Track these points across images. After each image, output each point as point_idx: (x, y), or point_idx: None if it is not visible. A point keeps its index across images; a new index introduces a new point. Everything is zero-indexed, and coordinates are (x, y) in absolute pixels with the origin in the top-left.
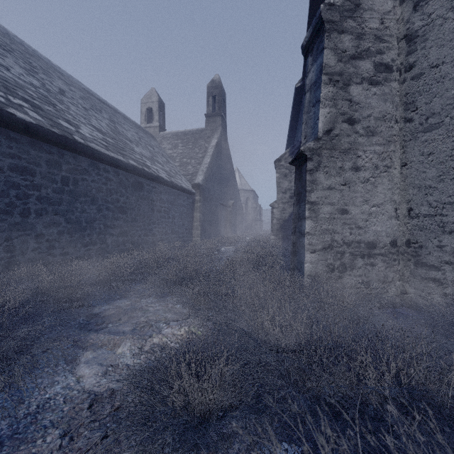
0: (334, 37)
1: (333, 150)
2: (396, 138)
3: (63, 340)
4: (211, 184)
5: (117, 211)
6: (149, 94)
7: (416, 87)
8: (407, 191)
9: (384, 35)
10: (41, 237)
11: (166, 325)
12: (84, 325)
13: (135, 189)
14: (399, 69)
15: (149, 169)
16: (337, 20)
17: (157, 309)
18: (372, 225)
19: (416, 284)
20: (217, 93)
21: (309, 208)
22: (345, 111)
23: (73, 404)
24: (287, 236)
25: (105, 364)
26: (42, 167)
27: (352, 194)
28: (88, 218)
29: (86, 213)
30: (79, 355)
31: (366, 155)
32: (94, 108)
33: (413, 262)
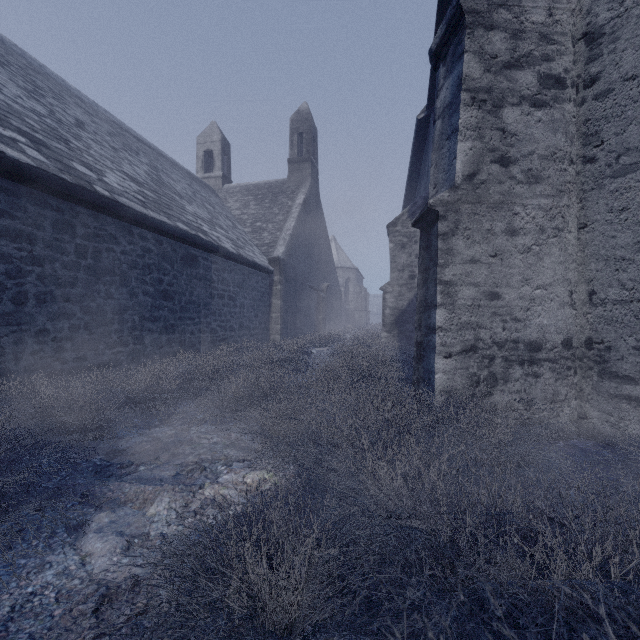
0: (479, 35)
1: (477, 204)
2: (571, 187)
3: (64, 494)
4: (296, 259)
5: (159, 296)
6: (208, 131)
7: (602, 110)
8: (587, 266)
9: (554, 32)
10: (44, 335)
11: (226, 469)
12: (102, 467)
13: (186, 265)
14: (575, 85)
15: (206, 237)
16: (483, 10)
17: (214, 442)
18: (536, 316)
19: (601, 405)
20: (305, 130)
21: (442, 290)
22: (496, 145)
23: (70, 604)
24: (405, 333)
25: (128, 534)
26: (46, 230)
27: (506, 269)
28: (116, 306)
29: (112, 300)
30: (89, 517)
31: (526, 212)
32: (128, 149)
33: (597, 372)
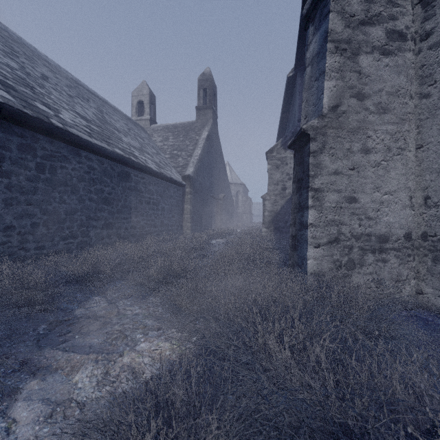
0: None
1: (339, 129)
2: (410, 116)
3: (1, 365)
4: (201, 176)
5: (101, 201)
6: (140, 87)
7: (435, 57)
8: (423, 177)
9: None
10: (11, 230)
11: (143, 337)
12: (44, 336)
13: (122, 179)
14: (413, 39)
15: (136, 159)
16: None
17: (136, 313)
18: (384, 215)
19: (434, 283)
20: (208, 86)
21: (313, 195)
22: (354, 84)
23: None
24: (279, 229)
25: (53, 401)
26: (12, 151)
27: (362, 179)
28: (68, 209)
29: (65, 204)
30: (23, 383)
31: (377, 135)
32: (81, 97)
33: (431, 258)
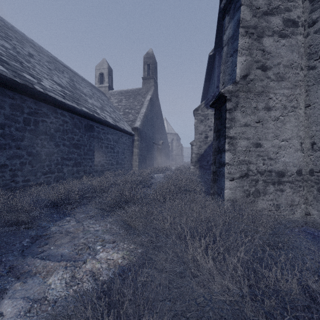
0: None
1: (248, 93)
2: (301, 83)
3: None
4: (146, 128)
5: (72, 146)
6: (101, 63)
7: (319, 39)
8: (310, 128)
9: None
10: (5, 167)
11: (102, 248)
12: (27, 247)
13: (87, 130)
14: (303, 26)
15: (98, 115)
16: None
17: (96, 230)
18: (282, 156)
19: (318, 207)
20: (151, 62)
21: (228, 142)
22: (259, 59)
23: None
24: (203, 166)
25: (31, 299)
26: (5, 109)
27: (265, 130)
28: (47, 152)
29: (45, 148)
30: (10, 284)
31: (276, 97)
32: (57, 70)
33: (316, 188)
